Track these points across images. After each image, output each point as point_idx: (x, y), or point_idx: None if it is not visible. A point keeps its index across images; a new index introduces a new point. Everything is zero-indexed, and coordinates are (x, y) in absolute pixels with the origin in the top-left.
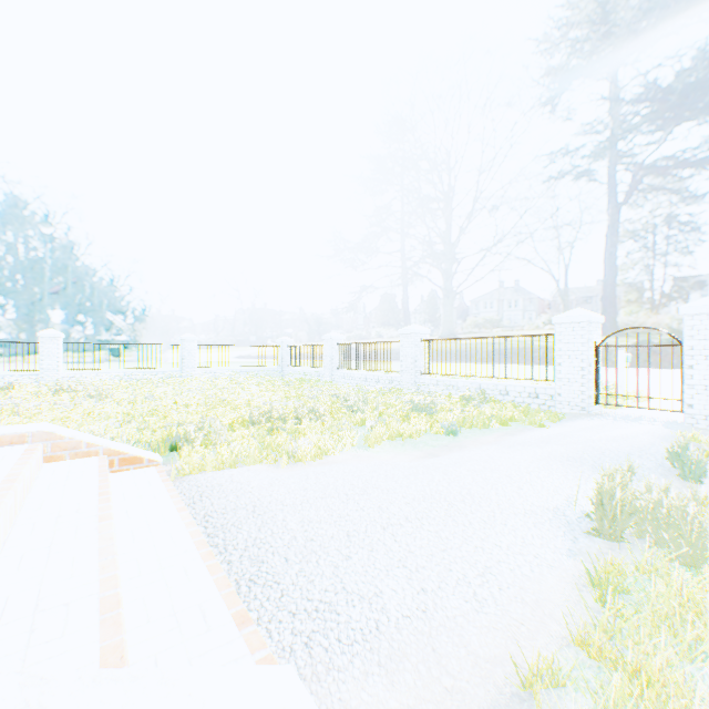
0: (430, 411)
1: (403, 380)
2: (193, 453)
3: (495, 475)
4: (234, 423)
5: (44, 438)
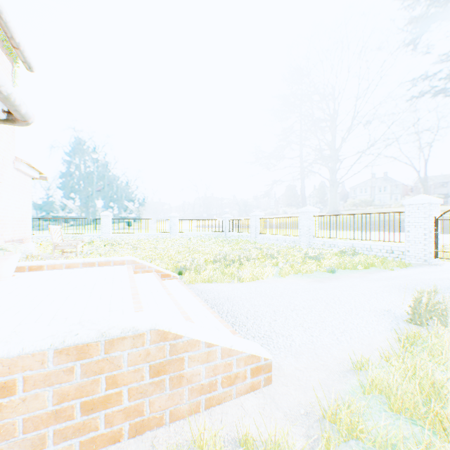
0: (318, 259)
1: (301, 241)
2: (189, 275)
3: (355, 292)
4: (206, 262)
5: (132, 262)
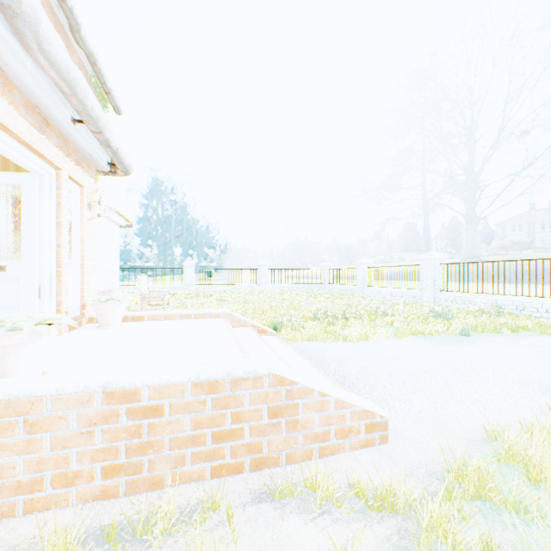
0: (446, 319)
1: (423, 296)
2: (287, 332)
3: (494, 359)
4: (304, 318)
5: (227, 316)
